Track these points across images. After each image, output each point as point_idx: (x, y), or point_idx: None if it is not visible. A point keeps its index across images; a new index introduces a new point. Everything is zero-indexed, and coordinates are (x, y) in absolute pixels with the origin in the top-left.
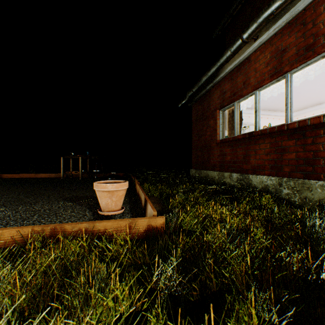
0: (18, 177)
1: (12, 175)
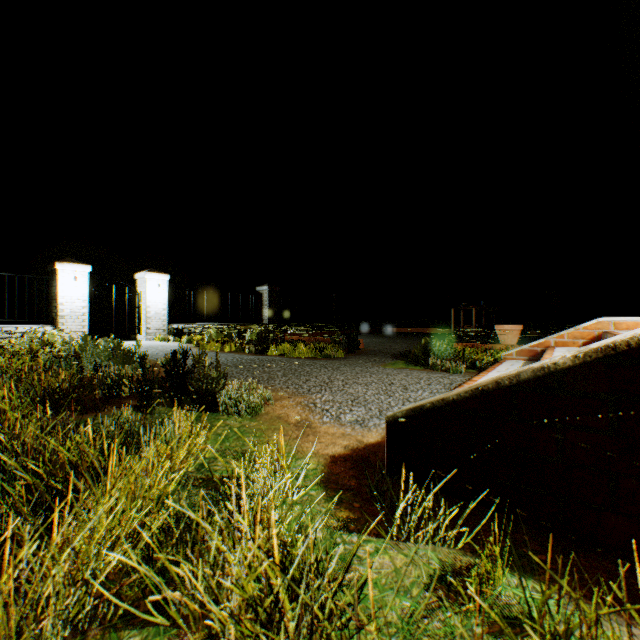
0: (405, 331)
1: (400, 329)
